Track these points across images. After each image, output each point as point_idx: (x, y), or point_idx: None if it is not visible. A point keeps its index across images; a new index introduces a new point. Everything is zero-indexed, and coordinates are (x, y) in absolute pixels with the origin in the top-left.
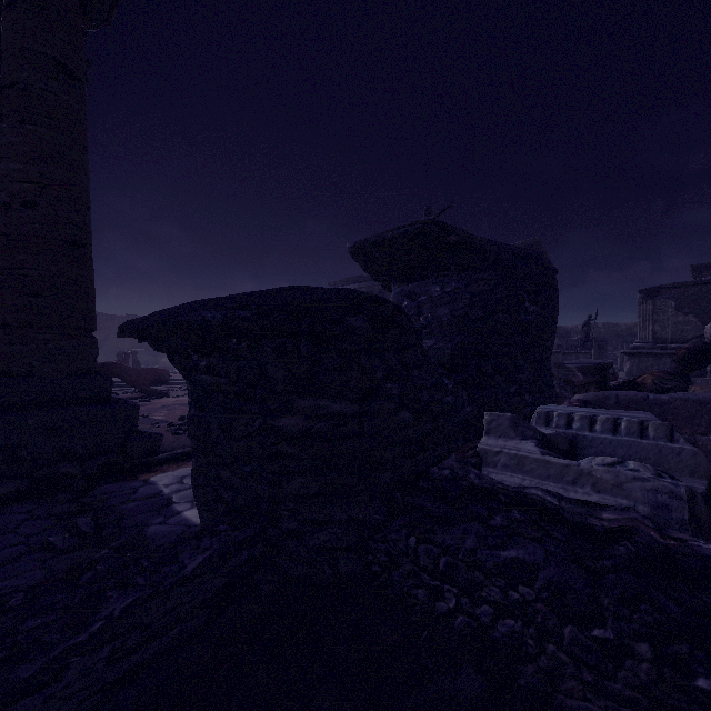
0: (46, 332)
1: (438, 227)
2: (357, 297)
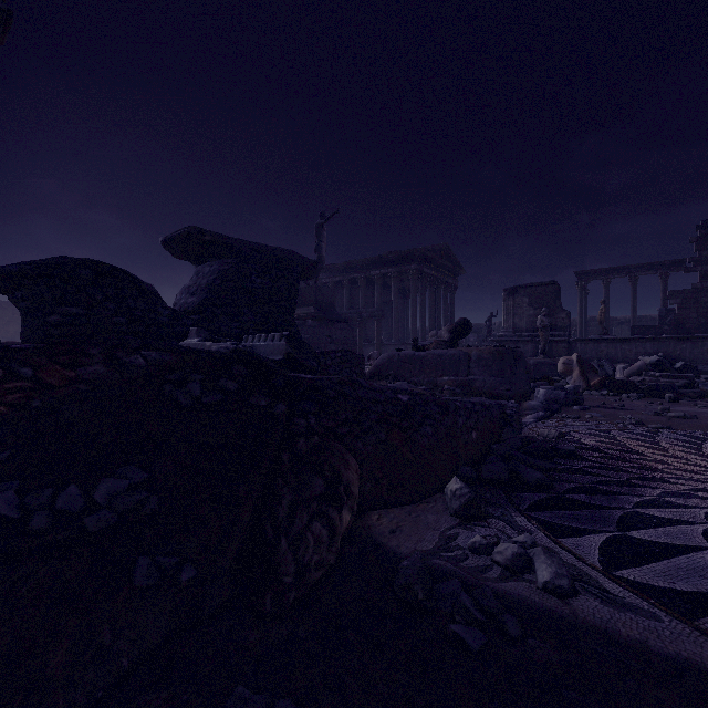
0: None
1: (197, 231)
2: (86, 261)
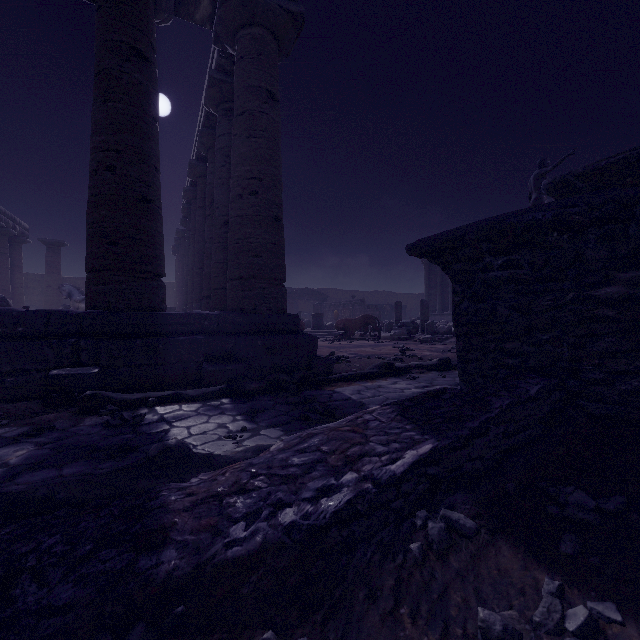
0: (262, 282)
1: None
2: None
